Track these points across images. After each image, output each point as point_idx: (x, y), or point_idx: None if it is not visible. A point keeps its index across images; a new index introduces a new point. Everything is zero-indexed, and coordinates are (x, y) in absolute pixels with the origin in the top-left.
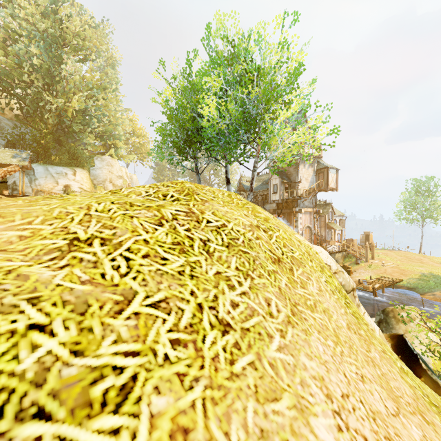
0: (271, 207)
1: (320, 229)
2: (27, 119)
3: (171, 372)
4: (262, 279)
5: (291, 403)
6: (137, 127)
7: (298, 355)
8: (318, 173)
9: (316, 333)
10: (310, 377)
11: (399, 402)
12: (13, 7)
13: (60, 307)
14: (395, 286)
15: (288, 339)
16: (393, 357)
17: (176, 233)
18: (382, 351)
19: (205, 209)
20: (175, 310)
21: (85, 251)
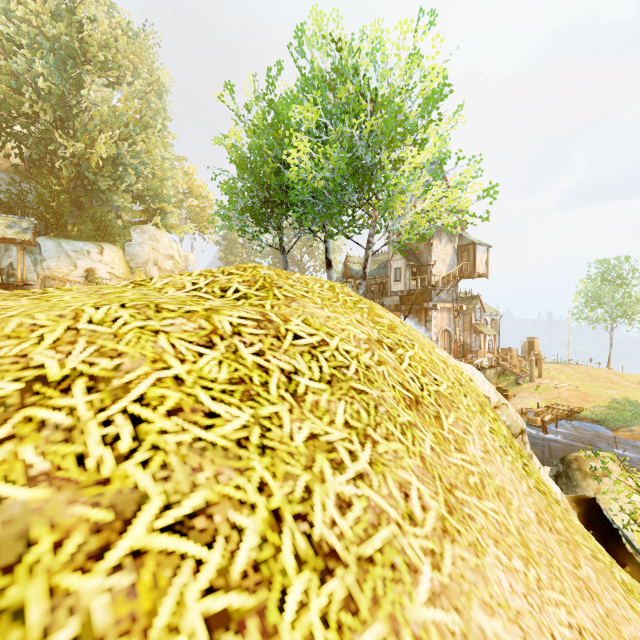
0: (391, 301)
1: (463, 334)
2: (32, 171)
3: None
4: (391, 443)
5: None
6: (195, 184)
7: (467, 607)
8: (460, 251)
9: (492, 545)
10: None
11: None
12: (8, 4)
13: None
14: (574, 419)
15: (446, 571)
16: (607, 560)
17: (238, 360)
18: (592, 555)
19: (291, 315)
20: (224, 532)
21: (54, 406)
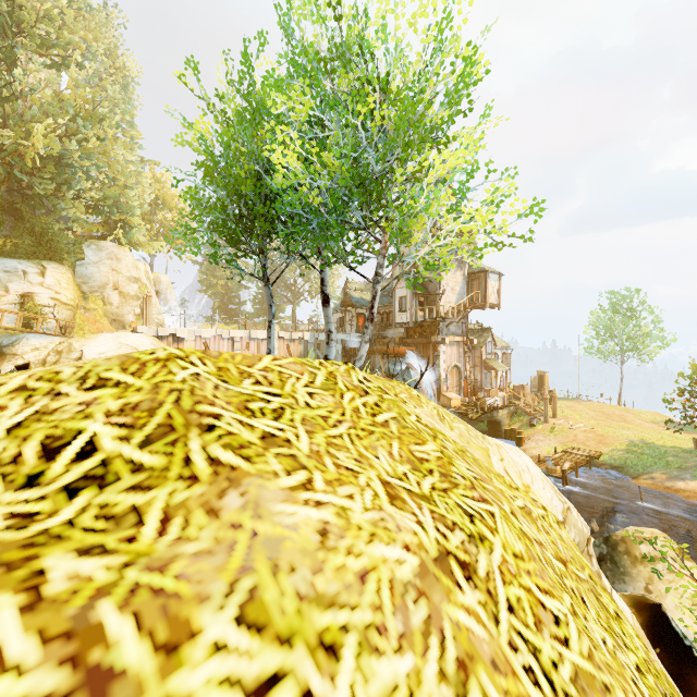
0: (396, 333)
1: (473, 370)
2: None
3: None
4: None
5: None
6: (169, 194)
7: None
8: (470, 279)
9: None
10: None
11: None
12: None
13: None
14: (593, 464)
15: None
16: None
17: None
18: None
19: (202, 593)
20: None
21: None
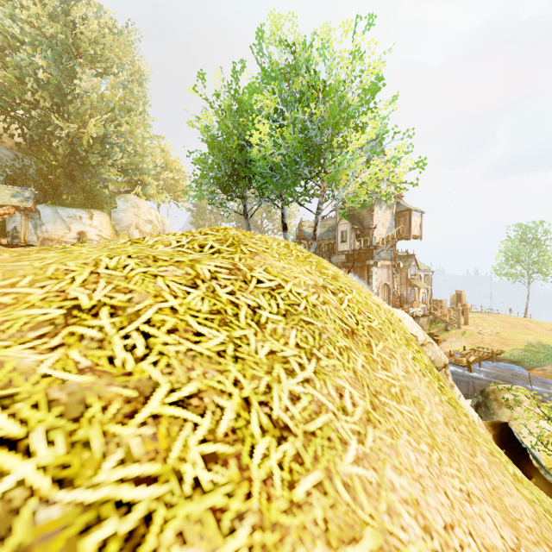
0: (338, 259)
1: (400, 287)
2: (32, 149)
3: (203, 507)
4: (331, 359)
5: (376, 544)
6: (170, 159)
7: (382, 468)
8: (397, 216)
9: (405, 433)
10: (400, 502)
11: (518, 529)
12: (13, 7)
13: (43, 410)
14: (495, 360)
15: (368, 445)
16: (503, 459)
17: (216, 297)
18: (489, 452)
19: (255, 265)
20: (211, 409)
21: (88, 325)
